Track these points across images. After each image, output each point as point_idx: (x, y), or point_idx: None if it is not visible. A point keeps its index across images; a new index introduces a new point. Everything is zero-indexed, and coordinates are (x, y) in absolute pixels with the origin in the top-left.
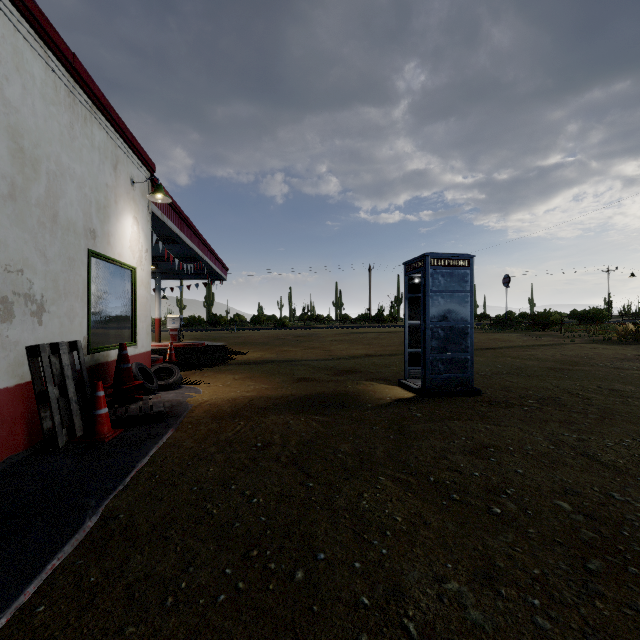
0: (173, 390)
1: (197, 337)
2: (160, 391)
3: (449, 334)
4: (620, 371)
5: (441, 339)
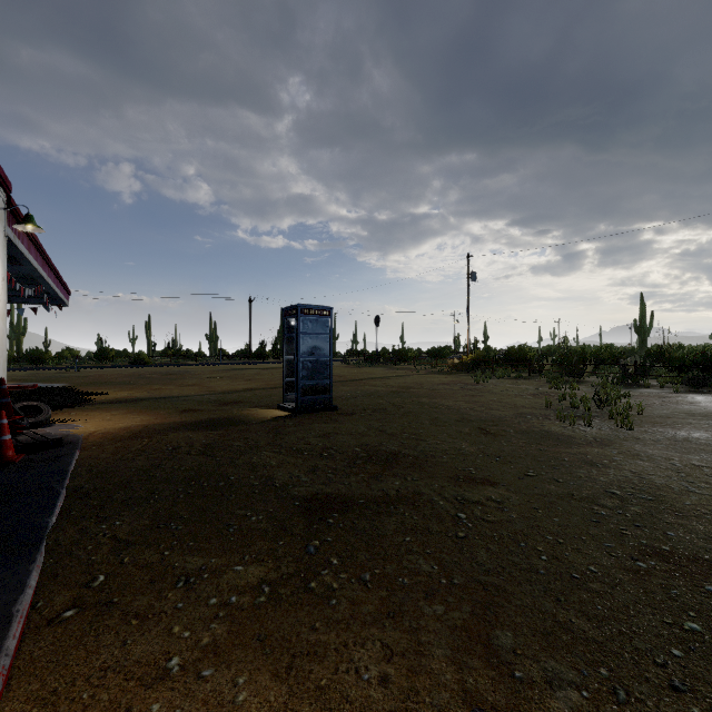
0: (45, 428)
1: (17, 378)
2: (28, 429)
3: (315, 366)
4: (433, 391)
5: (310, 370)
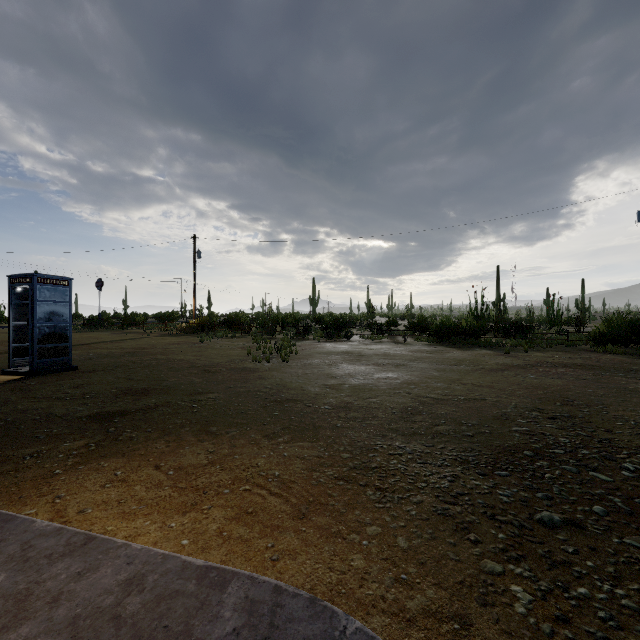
0: None
1: None
2: None
3: (54, 331)
4: (166, 350)
5: (47, 334)
